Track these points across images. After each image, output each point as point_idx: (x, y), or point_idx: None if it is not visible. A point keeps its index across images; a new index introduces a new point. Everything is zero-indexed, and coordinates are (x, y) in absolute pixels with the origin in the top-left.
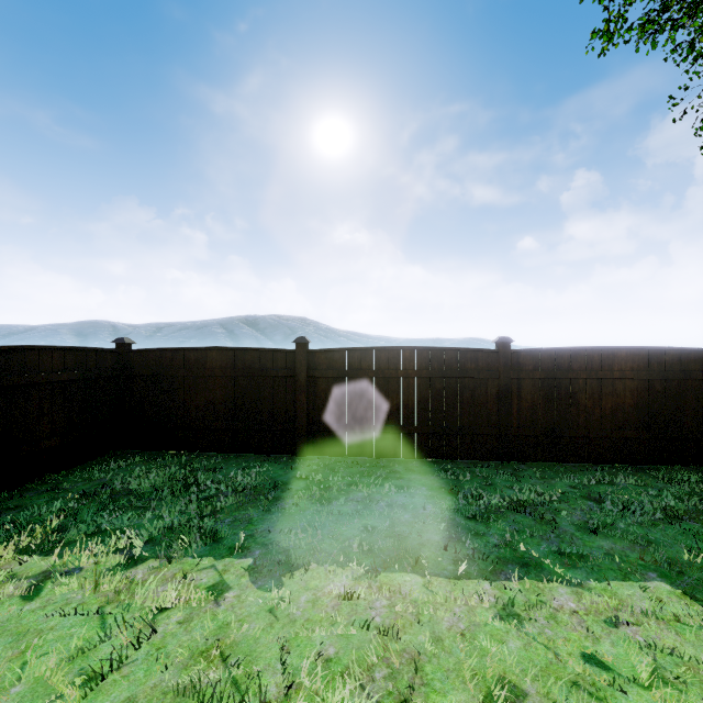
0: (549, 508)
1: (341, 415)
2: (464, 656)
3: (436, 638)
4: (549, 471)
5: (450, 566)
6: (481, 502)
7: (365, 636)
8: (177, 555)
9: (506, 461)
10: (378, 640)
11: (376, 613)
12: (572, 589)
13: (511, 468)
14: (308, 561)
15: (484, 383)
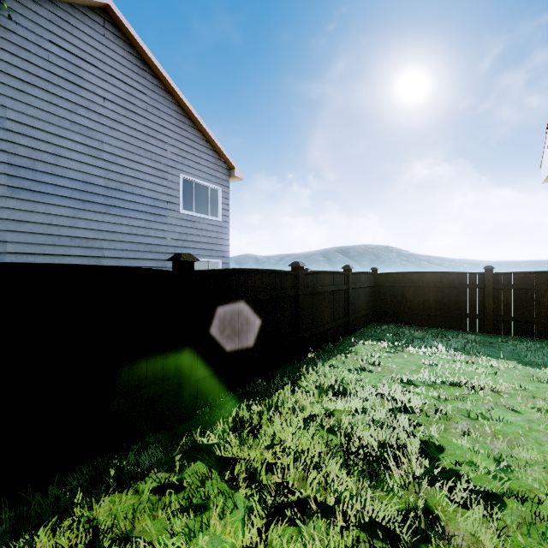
0: None
1: (518, 312)
2: None
3: None
4: None
5: None
6: None
7: None
8: (477, 355)
9: None
10: None
11: None
12: None
13: None
14: None
15: None
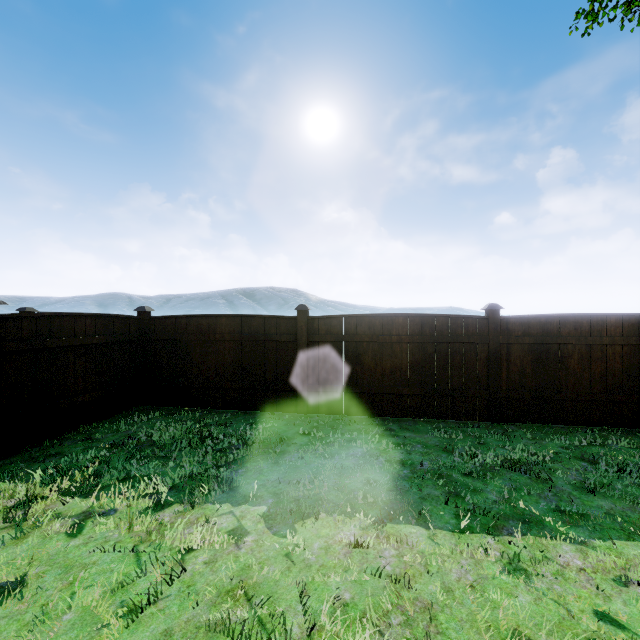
0: (543, 467)
1: (338, 377)
2: (475, 607)
3: (446, 589)
4: (539, 432)
5: (453, 520)
6: (476, 460)
7: (377, 583)
8: (199, 501)
9: (496, 422)
10: (390, 588)
11: (386, 562)
12: (576, 546)
13: (501, 428)
14: (317, 511)
15: (474, 348)
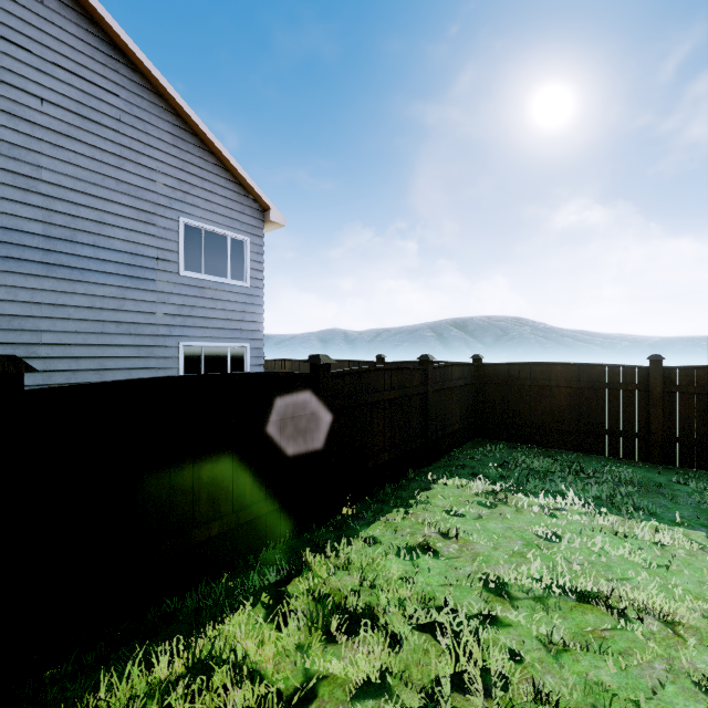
0: None
1: (705, 431)
2: None
3: None
4: None
5: None
6: None
7: None
8: (633, 515)
9: None
10: None
11: None
12: None
13: None
14: None
15: None
